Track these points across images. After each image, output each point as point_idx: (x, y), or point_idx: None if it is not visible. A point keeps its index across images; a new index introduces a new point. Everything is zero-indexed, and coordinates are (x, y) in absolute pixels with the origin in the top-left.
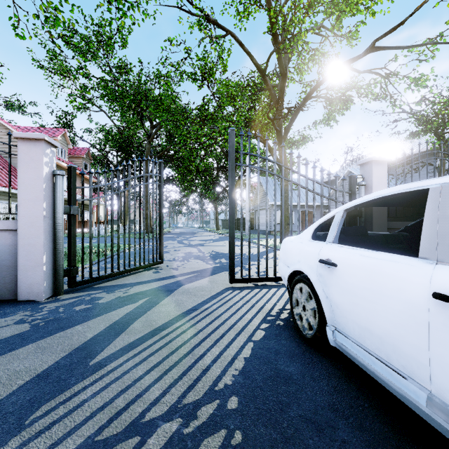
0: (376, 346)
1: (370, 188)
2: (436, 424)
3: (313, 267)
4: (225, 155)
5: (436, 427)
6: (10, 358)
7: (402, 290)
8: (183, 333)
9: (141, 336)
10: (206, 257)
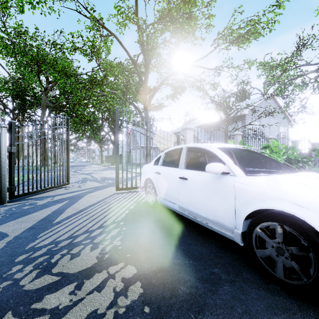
0: (169, 198)
1: (186, 141)
2: (179, 212)
3: (153, 176)
4: (108, 110)
5: (180, 213)
6: (4, 226)
7: (174, 178)
8: (95, 210)
9: (74, 213)
10: (98, 180)
